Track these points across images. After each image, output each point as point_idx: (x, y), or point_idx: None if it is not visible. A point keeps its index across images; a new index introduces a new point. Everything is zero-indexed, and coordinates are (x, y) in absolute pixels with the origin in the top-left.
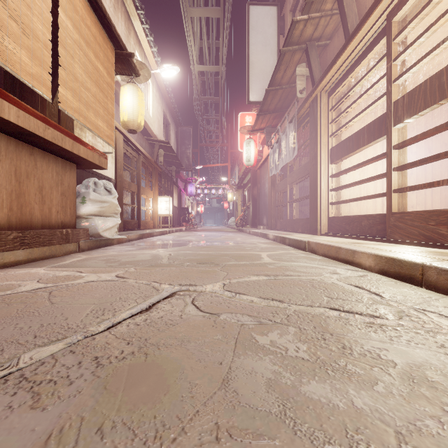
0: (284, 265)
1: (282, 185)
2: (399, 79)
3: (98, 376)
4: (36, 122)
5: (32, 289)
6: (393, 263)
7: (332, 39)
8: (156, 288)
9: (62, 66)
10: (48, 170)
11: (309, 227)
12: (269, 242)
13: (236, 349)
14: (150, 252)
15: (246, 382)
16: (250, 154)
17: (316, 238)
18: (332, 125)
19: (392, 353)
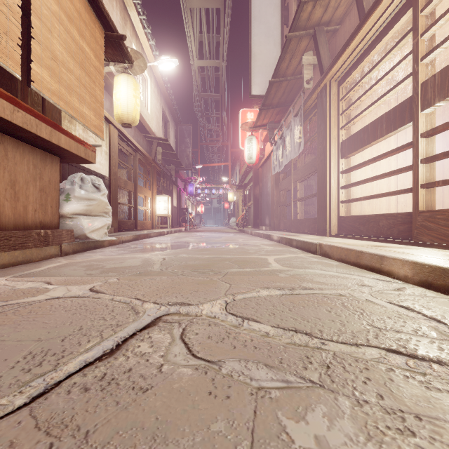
0: (298, 273)
1: (286, 184)
2: (428, 56)
3: None
4: (1, 102)
5: None
6: (441, 274)
7: (343, 23)
8: (136, 309)
9: (36, 39)
10: (23, 162)
11: (316, 228)
12: (273, 244)
13: None
14: (142, 256)
15: None
16: (252, 151)
17: (328, 240)
18: (342, 117)
19: None
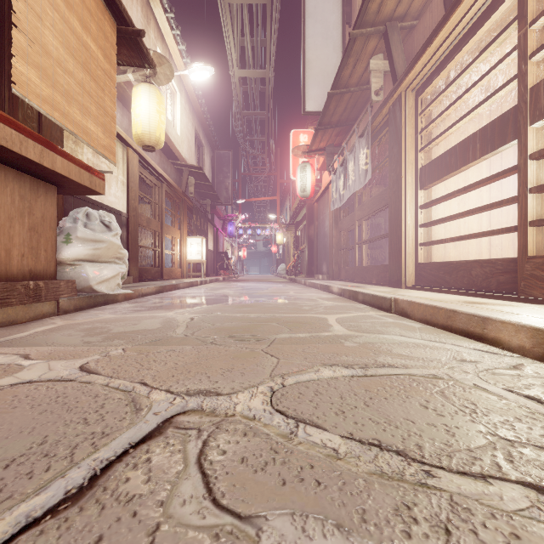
0: (370, 341)
1: (348, 222)
2: (541, 51)
3: None
4: None
5: None
6: None
7: (422, 17)
8: (138, 402)
9: (19, 27)
10: (5, 192)
11: (387, 277)
12: (333, 298)
13: None
14: (164, 314)
15: None
16: (306, 182)
17: (404, 293)
18: (421, 136)
19: None
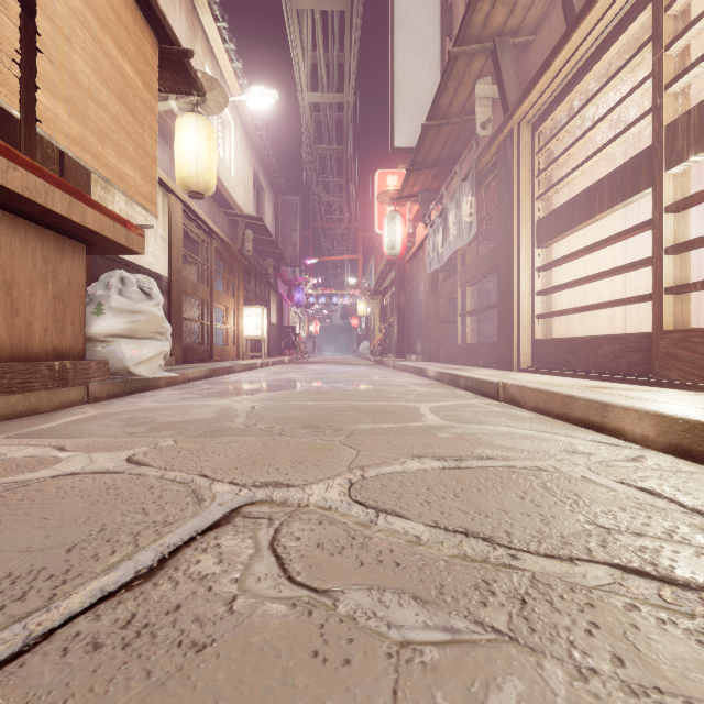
0: (468, 432)
1: (448, 288)
2: (678, 81)
3: None
4: None
5: None
6: None
7: (540, 31)
8: (199, 493)
9: (45, 53)
10: (25, 252)
11: (497, 358)
12: (429, 383)
13: None
14: (219, 402)
15: None
16: (396, 237)
17: (515, 377)
18: (539, 181)
19: None
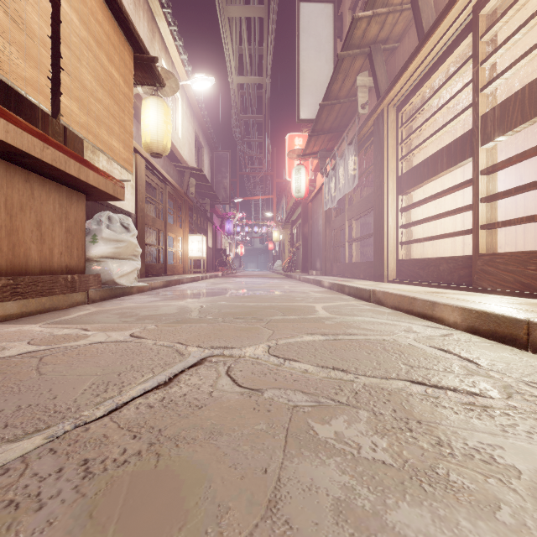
0: (345, 321)
1: (339, 222)
2: (488, 87)
3: (83, 495)
4: (31, 140)
5: (18, 353)
6: (486, 319)
7: (402, 41)
8: (180, 351)
9: (65, 69)
10: (49, 201)
11: (372, 273)
12: (324, 291)
13: (287, 447)
14: (177, 303)
15: (303, 505)
16: (301, 183)
17: (383, 286)
18: (401, 147)
19: (510, 452)
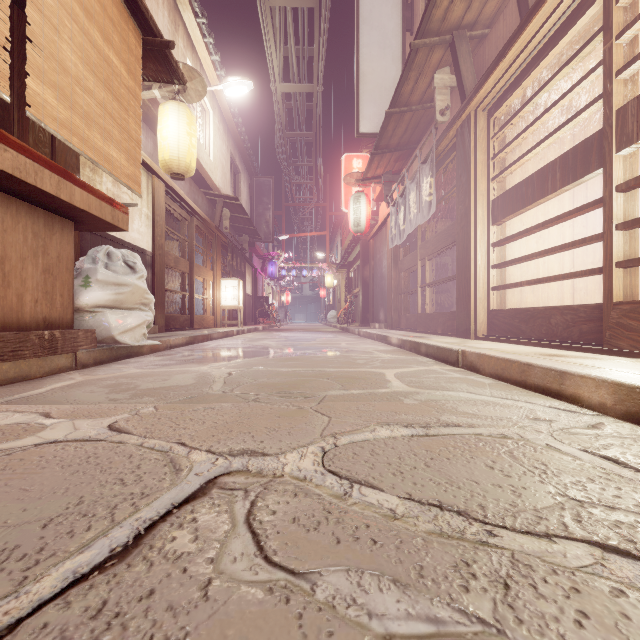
0: (432, 398)
1: (409, 262)
2: (628, 68)
3: None
4: None
5: None
6: None
7: (495, 25)
8: (177, 462)
9: (34, 41)
10: (17, 228)
11: (454, 326)
12: (392, 350)
13: None
14: (198, 369)
15: None
16: (360, 215)
17: (473, 344)
18: (494, 163)
19: None
